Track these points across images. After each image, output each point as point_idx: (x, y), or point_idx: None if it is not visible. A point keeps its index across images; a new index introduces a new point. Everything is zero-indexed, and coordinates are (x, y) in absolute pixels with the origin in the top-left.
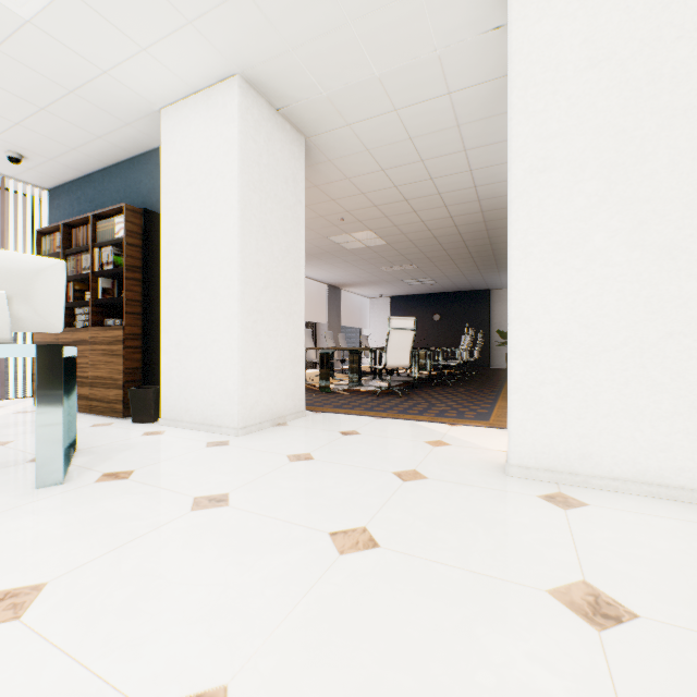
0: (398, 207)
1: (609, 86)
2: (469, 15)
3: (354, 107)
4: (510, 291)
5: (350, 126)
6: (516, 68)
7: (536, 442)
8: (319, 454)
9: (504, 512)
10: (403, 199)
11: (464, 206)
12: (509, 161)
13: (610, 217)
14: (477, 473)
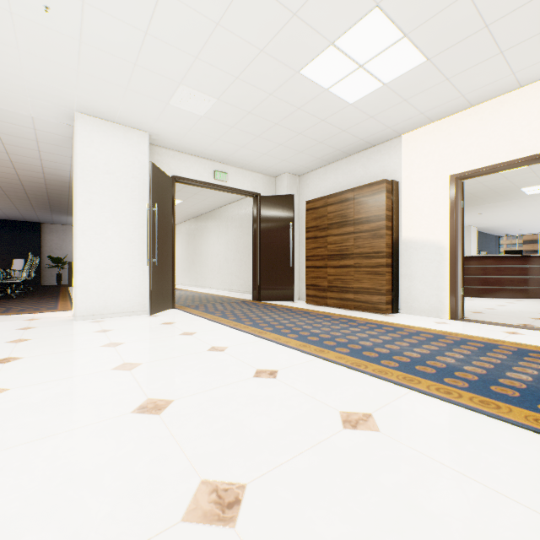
0: None
1: (114, 183)
2: (55, 115)
3: None
4: (77, 247)
5: None
6: (80, 160)
7: (88, 306)
8: None
9: (78, 326)
10: None
11: (32, 172)
12: (76, 196)
13: (114, 226)
14: (62, 322)
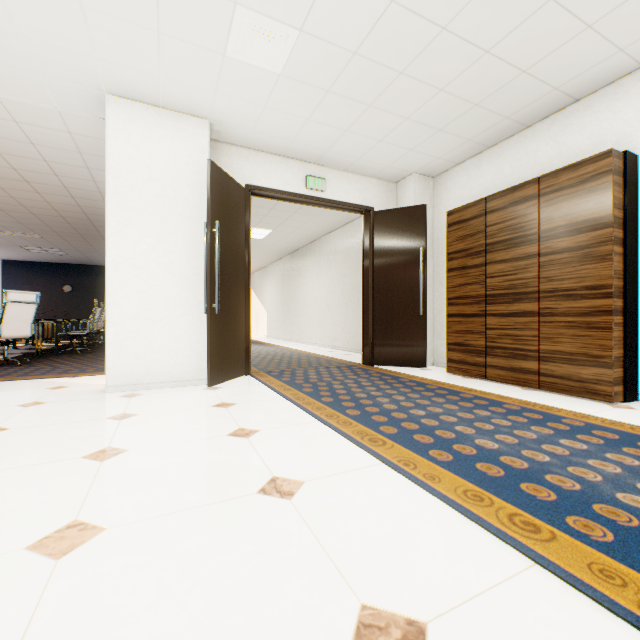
0: (17, 184)
1: (159, 194)
2: (84, 105)
3: None
4: (108, 288)
5: None
6: (112, 163)
7: (123, 371)
8: None
9: (97, 404)
10: (24, 180)
11: (92, 202)
12: (107, 214)
13: (160, 257)
14: (86, 395)
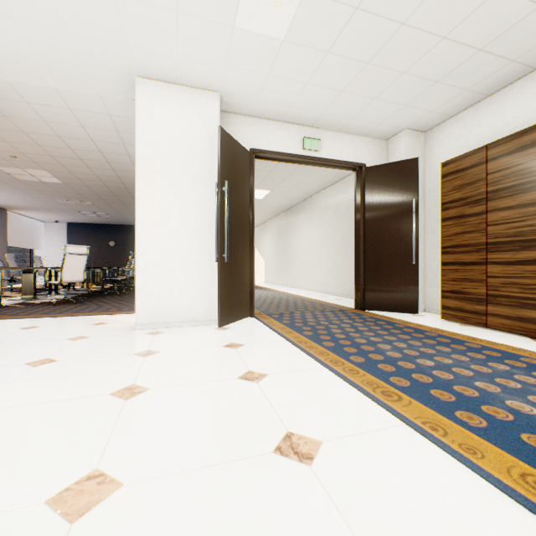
0: (74, 161)
1: (178, 160)
2: (119, 89)
3: (34, 95)
4: (137, 241)
5: (29, 104)
6: (140, 135)
7: (149, 312)
8: (5, 340)
9: (127, 340)
10: (78, 158)
11: (128, 173)
12: (136, 178)
13: (178, 214)
14: (120, 331)
